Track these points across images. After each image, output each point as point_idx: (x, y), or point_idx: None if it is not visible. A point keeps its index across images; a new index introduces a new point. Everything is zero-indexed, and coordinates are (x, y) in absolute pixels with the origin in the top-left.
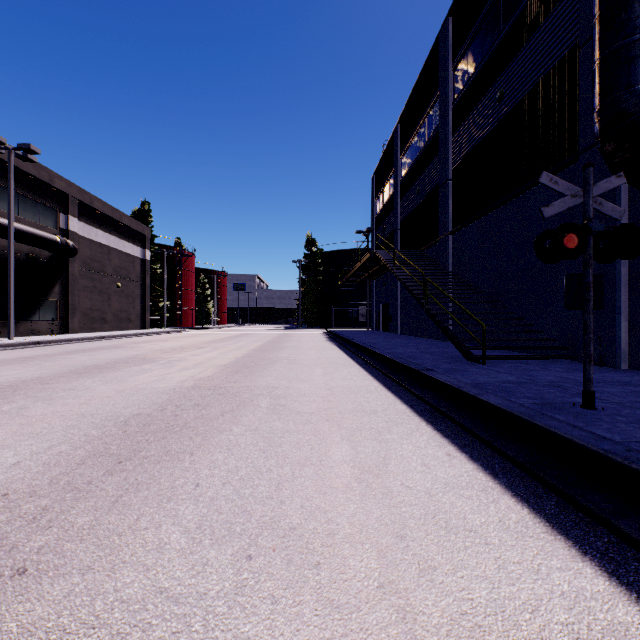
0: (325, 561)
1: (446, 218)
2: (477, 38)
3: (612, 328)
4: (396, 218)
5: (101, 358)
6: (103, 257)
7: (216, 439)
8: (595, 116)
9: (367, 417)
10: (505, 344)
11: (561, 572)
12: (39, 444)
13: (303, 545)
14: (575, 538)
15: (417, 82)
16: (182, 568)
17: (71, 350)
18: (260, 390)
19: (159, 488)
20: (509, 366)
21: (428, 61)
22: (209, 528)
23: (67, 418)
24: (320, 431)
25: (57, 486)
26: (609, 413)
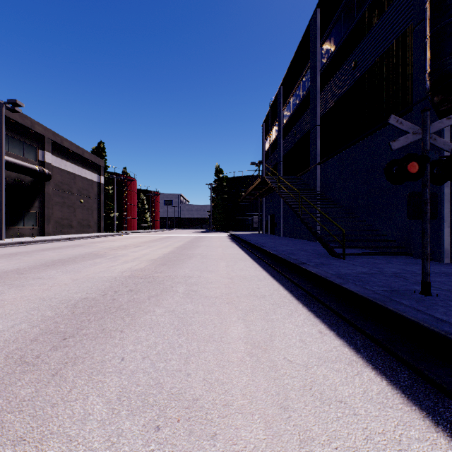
0: (221, 432)
1: (315, 153)
2: (338, 23)
3: (438, 233)
4: (279, 153)
5: (65, 254)
6: (70, 181)
7: (142, 319)
8: (427, 76)
9: (258, 300)
10: (358, 244)
11: (419, 443)
12: (5, 323)
13: (203, 416)
14: (427, 409)
15: (294, 56)
16: (100, 439)
17: (45, 248)
18: (179, 279)
19: (92, 362)
20: (362, 260)
21: (302, 40)
22: (127, 399)
23: (31, 301)
24: (222, 312)
25: (11, 360)
26: (442, 299)
